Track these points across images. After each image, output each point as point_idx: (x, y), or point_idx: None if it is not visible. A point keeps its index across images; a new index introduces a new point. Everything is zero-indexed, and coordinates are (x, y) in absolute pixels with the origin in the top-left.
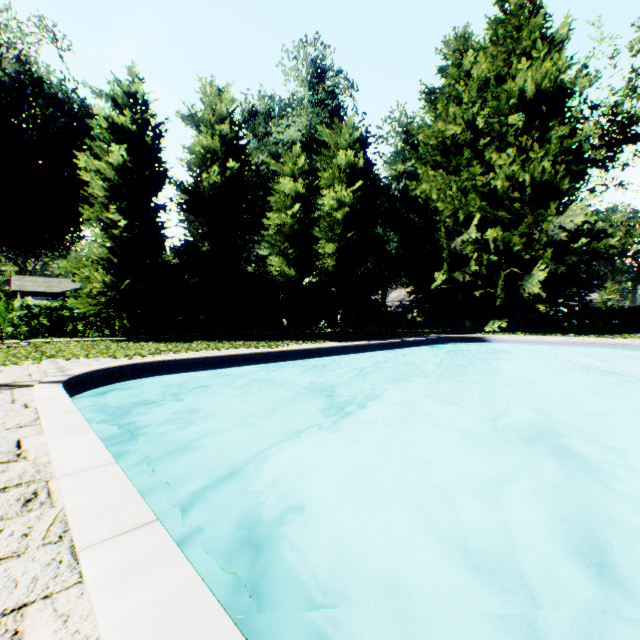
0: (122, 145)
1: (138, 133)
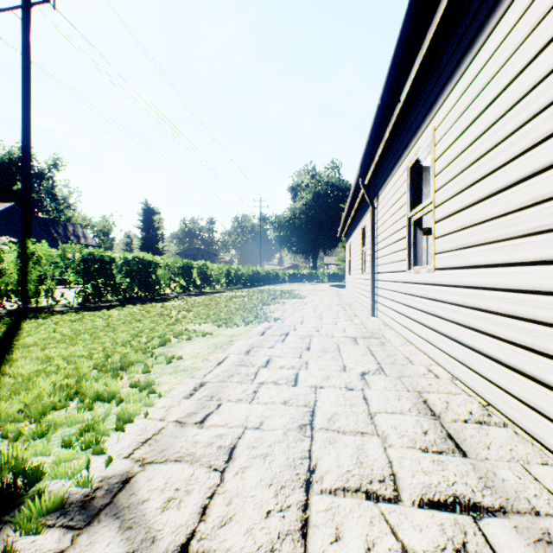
0: None
1: None
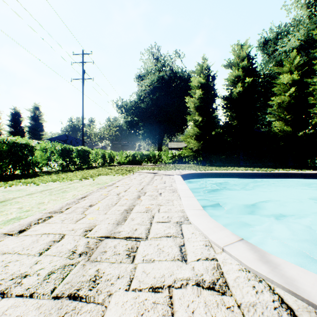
0: (199, 89)
1: (205, 82)
